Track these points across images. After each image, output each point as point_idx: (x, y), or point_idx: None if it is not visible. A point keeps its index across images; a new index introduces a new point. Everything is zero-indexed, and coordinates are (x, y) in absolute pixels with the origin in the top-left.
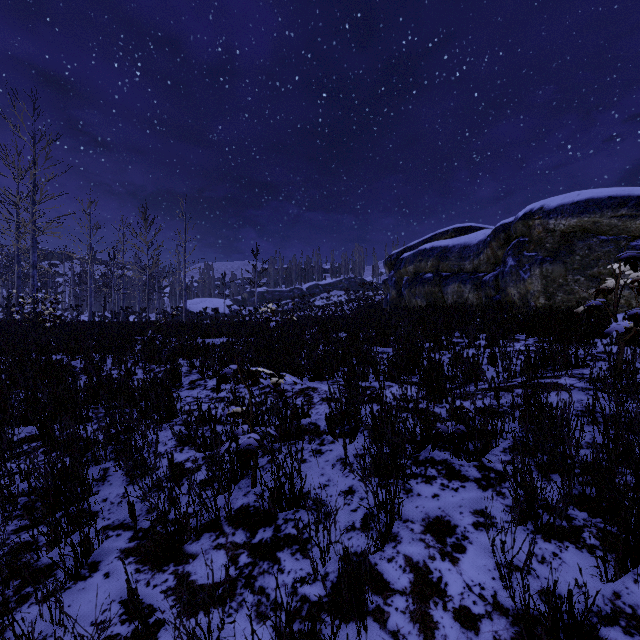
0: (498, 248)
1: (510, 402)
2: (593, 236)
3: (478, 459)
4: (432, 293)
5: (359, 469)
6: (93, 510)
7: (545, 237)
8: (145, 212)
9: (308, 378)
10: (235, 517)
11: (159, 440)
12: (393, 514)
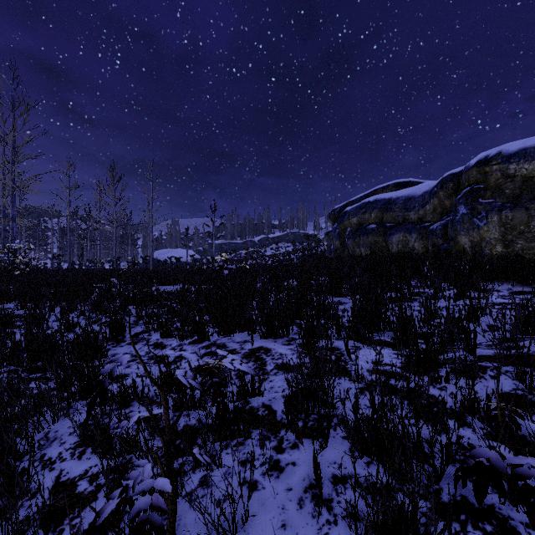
0: (446, 198)
1: None
2: None
3: None
4: (376, 243)
5: (346, 522)
6: None
7: (504, 183)
8: (113, 170)
9: (260, 335)
10: None
11: (57, 434)
12: None
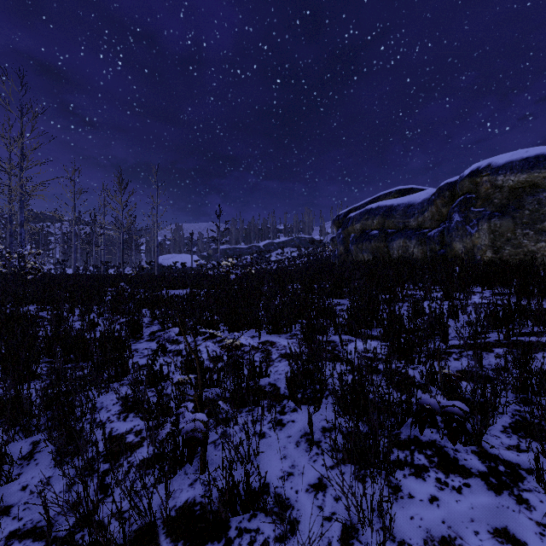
0: (442, 205)
1: (493, 364)
2: (543, 191)
3: (476, 442)
4: (378, 248)
5: (329, 452)
6: (6, 504)
7: (493, 193)
8: (120, 177)
9: (266, 331)
10: (176, 522)
11: (103, 404)
12: (385, 536)
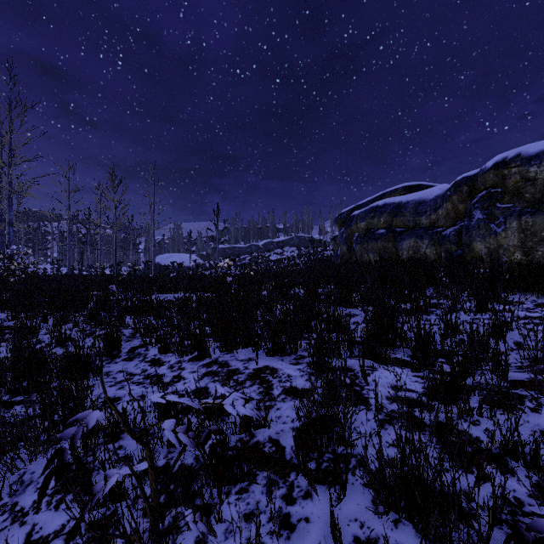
0: (459, 202)
1: None
2: None
3: None
4: (385, 248)
5: None
6: None
7: (523, 186)
8: (112, 173)
9: (265, 352)
10: None
11: (33, 476)
12: None
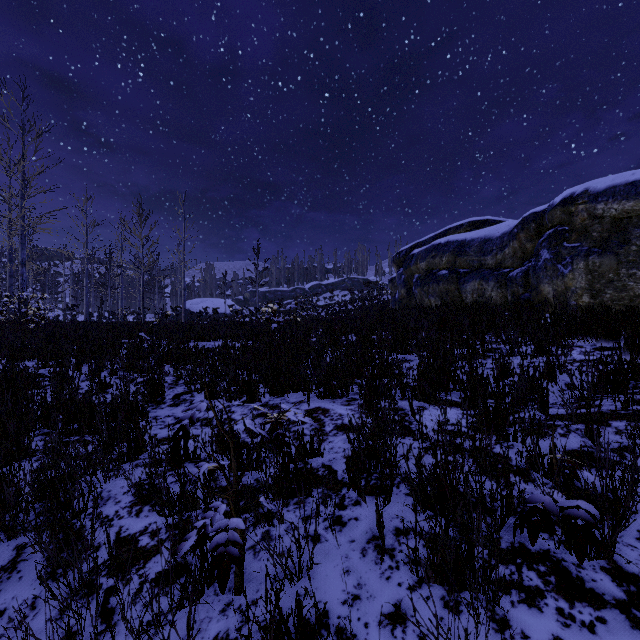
0: (527, 240)
1: (612, 442)
2: None
3: (606, 555)
4: (448, 291)
5: (407, 566)
6: None
7: (591, 225)
8: (140, 206)
9: (316, 395)
10: None
11: (110, 493)
12: None
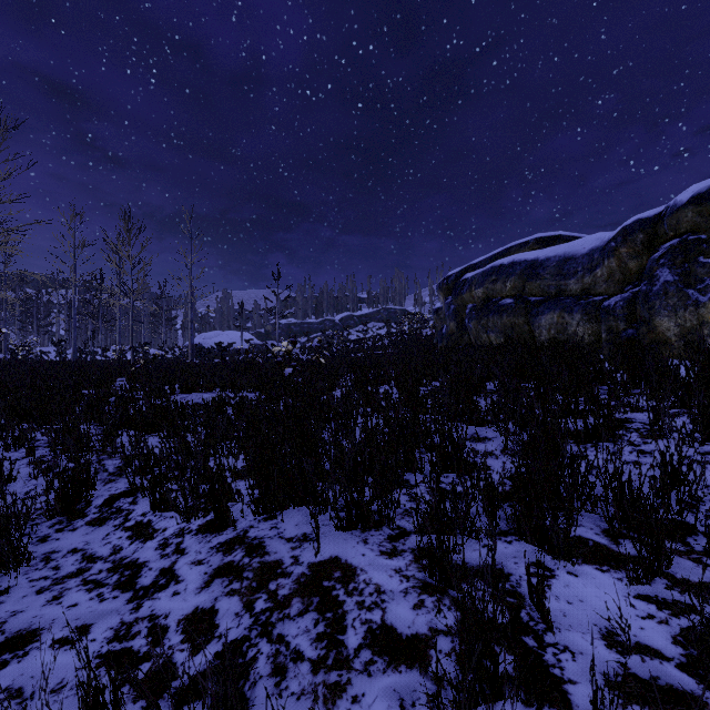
0: (630, 257)
1: None
2: None
3: None
4: (514, 326)
5: None
6: None
7: None
8: (128, 220)
9: (333, 523)
10: None
11: None
12: None
